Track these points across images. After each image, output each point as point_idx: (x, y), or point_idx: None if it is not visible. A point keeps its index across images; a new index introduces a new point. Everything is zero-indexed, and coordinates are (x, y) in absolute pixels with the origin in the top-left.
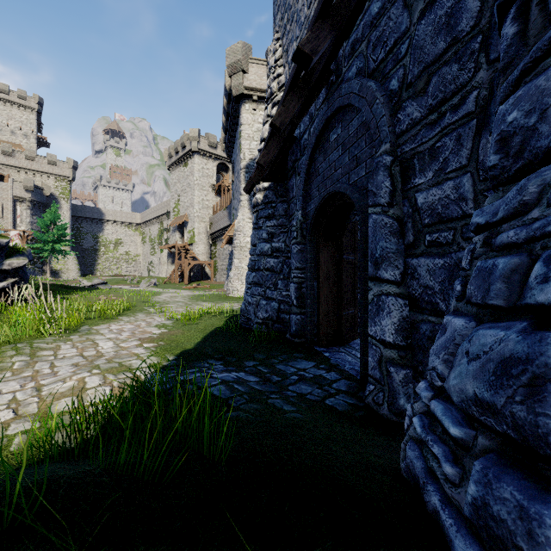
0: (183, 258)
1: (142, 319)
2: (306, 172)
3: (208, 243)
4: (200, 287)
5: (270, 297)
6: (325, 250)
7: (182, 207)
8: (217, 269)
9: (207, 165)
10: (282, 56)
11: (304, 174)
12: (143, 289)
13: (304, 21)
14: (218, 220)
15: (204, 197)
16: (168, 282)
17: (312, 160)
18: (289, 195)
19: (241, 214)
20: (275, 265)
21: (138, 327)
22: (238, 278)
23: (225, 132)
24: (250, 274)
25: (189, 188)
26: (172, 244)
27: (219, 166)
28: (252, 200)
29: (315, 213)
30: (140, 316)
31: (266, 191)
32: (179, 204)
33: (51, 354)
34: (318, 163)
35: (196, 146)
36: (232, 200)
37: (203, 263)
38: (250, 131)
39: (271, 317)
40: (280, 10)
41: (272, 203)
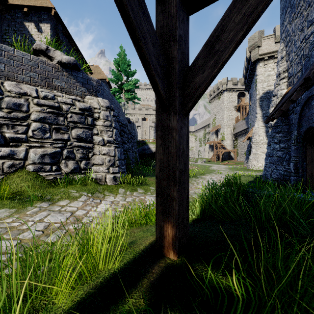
0: (218, 148)
1: (215, 175)
2: (299, 115)
3: (232, 139)
4: (229, 164)
5: (279, 169)
6: (310, 149)
7: (217, 121)
8: (238, 154)
9: (232, 96)
10: (286, 55)
11: (298, 115)
12: (201, 164)
13: (298, 47)
14: (238, 126)
15: (229, 114)
16: (209, 161)
17: (302, 110)
18: (290, 122)
19: (256, 124)
20: (281, 154)
21: (217, 178)
22: (254, 159)
23: (245, 78)
24: (267, 158)
25: (221, 110)
26: (212, 141)
27: (238, 94)
28: (264, 115)
29: (303, 133)
30: (213, 174)
31: (276, 120)
32: (215, 119)
33: (199, 181)
34: (305, 112)
35: (225, 87)
36: (249, 115)
37: (230, 150)
38: (263, 77)
39: (279, 177)
40: (284, 33)
41: (279, 126)
